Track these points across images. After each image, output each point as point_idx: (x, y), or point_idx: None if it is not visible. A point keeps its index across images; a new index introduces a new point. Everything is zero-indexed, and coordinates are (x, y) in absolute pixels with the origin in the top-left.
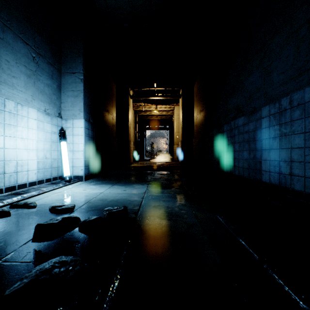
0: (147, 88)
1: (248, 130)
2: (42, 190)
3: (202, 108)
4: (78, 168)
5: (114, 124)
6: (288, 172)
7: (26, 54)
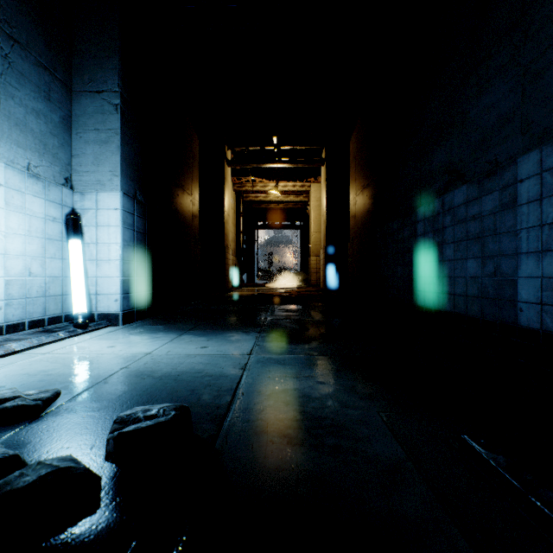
0: (260, 147)
1: (479, 212)
2: (5, 348)
3: (366, 181)
4: (108, 298)
5: (196, 214)
6: None
7: None
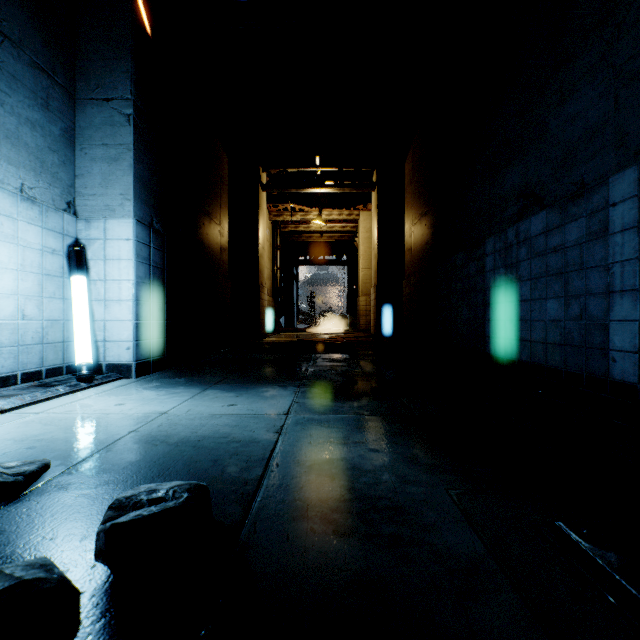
0: (300, 169)
1: (561, 243)
2: None
3: (425, 207)
4: (118, 345)
5: (225, 247)
6: None
7: None
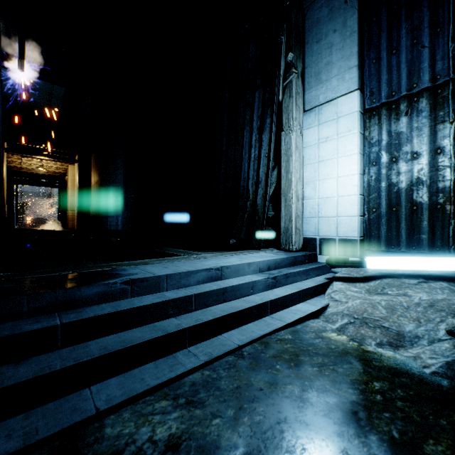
0: (32, 145)
1: (116, 205)
2: None
3: (97, 181)
4: None
5: None
6: None
7: None
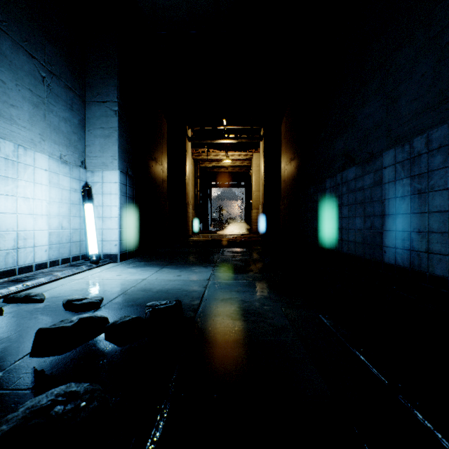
0: (213, 127)
1: (362, 186)
2: (55, 276)
3: (293, 155)
4: (110, 243)
5: (165, 179)
6: (424, 248)
7: (32, 72)
